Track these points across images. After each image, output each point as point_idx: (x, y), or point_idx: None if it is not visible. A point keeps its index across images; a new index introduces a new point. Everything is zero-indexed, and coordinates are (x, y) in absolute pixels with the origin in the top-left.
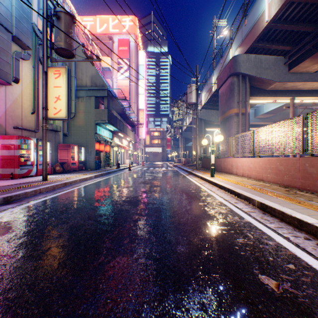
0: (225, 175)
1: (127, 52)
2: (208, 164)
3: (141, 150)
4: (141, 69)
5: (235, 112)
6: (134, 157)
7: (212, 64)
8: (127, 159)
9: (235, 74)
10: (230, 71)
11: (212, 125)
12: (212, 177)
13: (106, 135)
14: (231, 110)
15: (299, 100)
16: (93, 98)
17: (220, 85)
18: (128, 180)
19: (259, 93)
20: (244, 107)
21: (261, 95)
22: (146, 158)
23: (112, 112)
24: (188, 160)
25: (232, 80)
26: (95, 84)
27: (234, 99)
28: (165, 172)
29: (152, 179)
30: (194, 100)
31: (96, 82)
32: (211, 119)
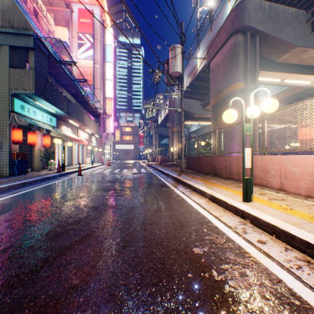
0: (254, 188)
1: (90, 26)
2: (200, 165)
3: (110, 147)
4: (109, 50)
5: (240, 87)
6: (99, 154)
7: (198, 36)
8: (88, 157)
9: (242, 29)
10: (233, 26)
11: (192, 118)
12: (249, 202)
13: (42, 119)
14: (235, 84)
15: (310, 81)
16: (5, 47)
17: (214, 54)
18: (30, 214)
19: (267, 65)
20: (253, 80)
21: (270, 69)
22: (116, 156)
23: (59, 88)
24: (165, 159)
25: (237, 39)
26: (10, 24)
27: (239, 68)
28: (135, 179)
29: (100, 207)
30: (179, 68)
31: (12, 21)
32: (192, 110)
